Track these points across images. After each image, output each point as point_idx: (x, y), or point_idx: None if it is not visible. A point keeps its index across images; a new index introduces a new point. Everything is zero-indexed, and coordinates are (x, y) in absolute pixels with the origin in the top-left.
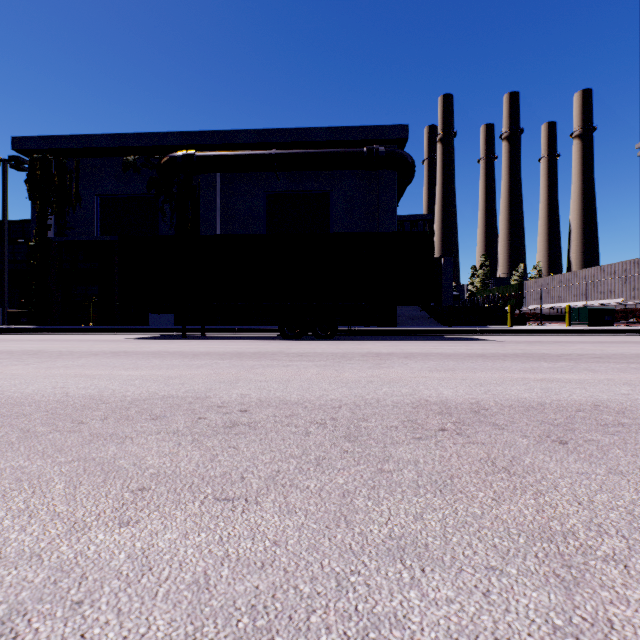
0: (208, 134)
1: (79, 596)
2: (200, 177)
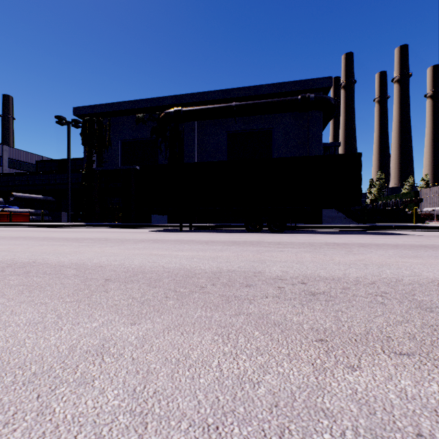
0: (190, 95)
1: (411, 429)
2: (184, 124)
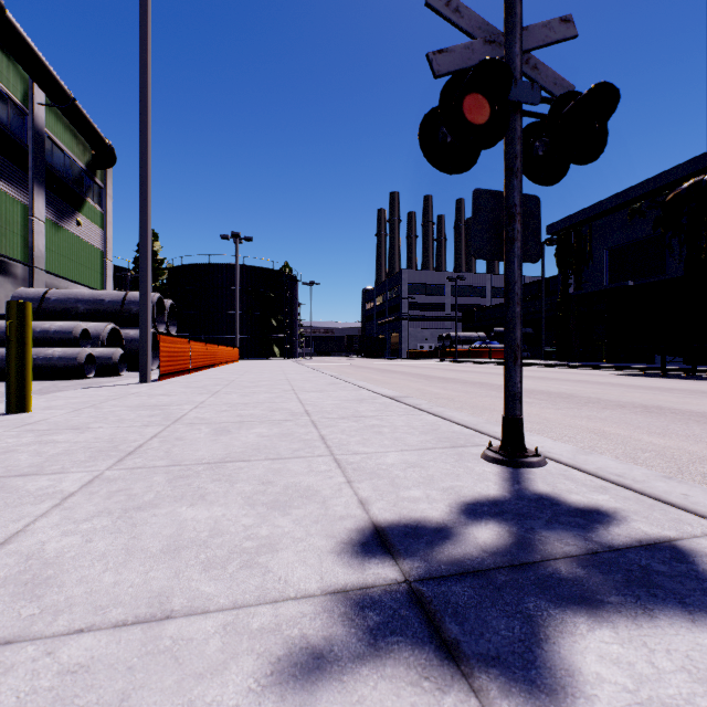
0: None
1: None
2: None
